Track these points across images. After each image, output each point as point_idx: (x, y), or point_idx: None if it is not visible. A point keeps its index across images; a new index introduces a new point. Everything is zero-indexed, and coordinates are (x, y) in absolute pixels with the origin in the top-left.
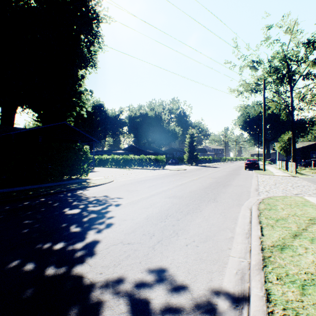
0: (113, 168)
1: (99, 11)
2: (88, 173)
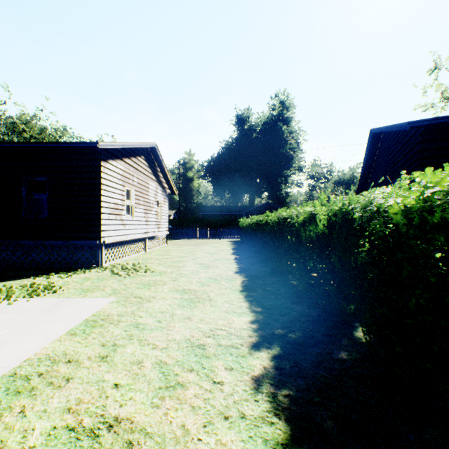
0: None
1: (291, 117)
2: None
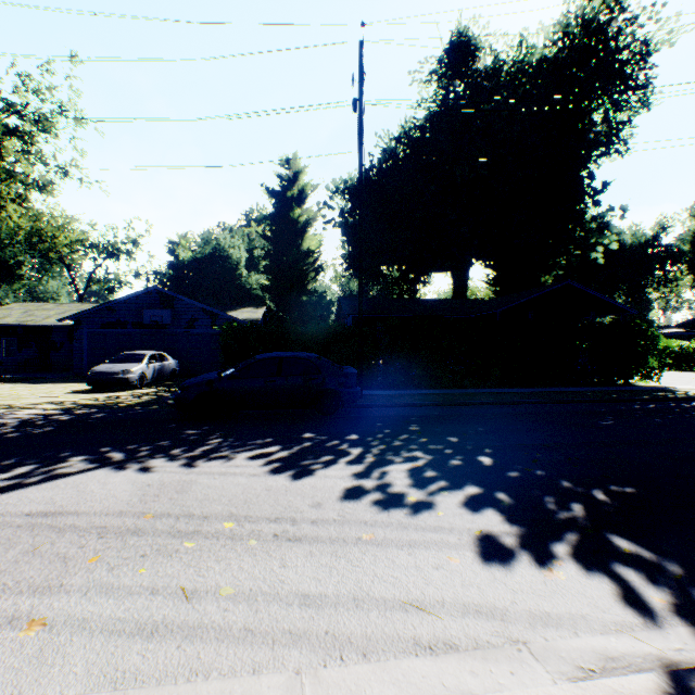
0: (671, 370)
1: (635, 26)
2: (659, 376)
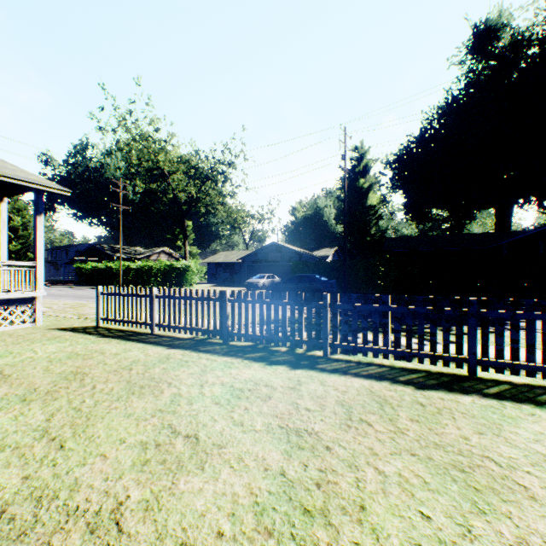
0: None
1: None
2: None
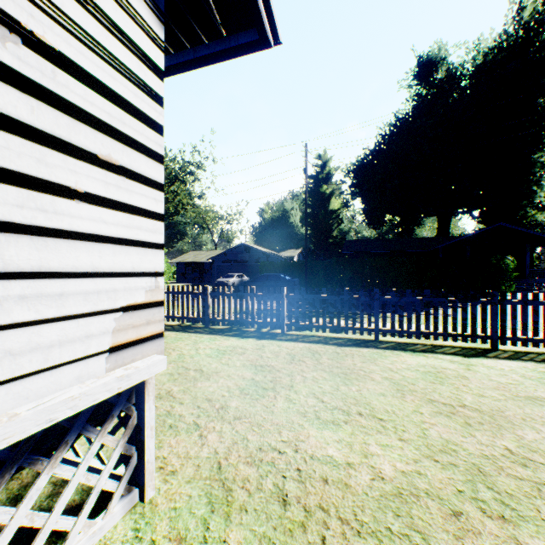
0: None
1: None
2: (510, 289)
